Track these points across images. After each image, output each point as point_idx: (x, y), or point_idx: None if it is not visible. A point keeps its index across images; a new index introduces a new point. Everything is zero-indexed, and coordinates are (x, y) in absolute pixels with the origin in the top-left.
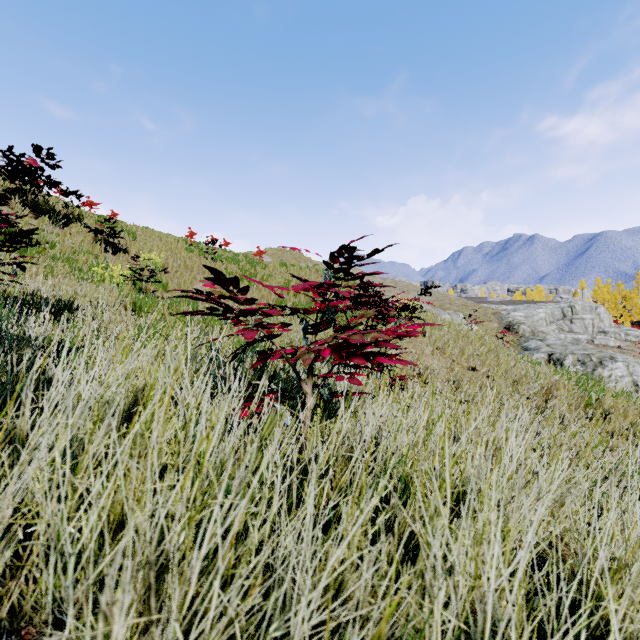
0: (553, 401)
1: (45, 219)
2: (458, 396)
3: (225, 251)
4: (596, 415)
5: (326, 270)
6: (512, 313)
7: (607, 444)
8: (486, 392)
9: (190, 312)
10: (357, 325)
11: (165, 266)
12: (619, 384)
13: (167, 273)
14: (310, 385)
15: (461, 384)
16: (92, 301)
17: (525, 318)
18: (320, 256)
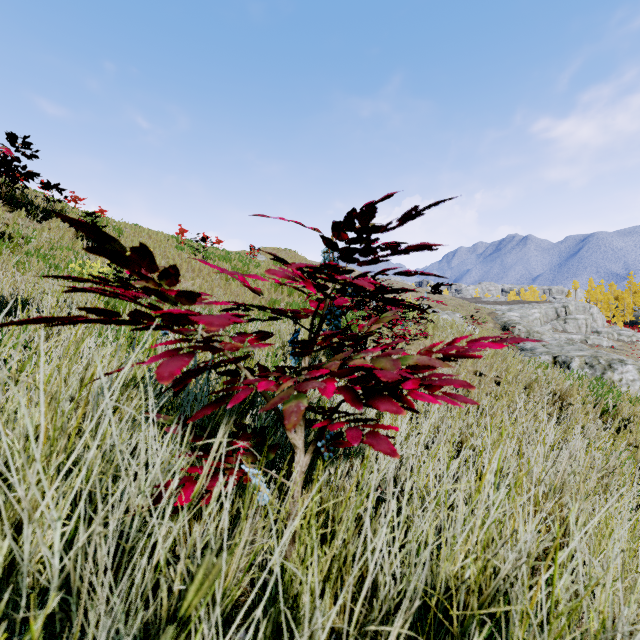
0: (570, 410)
1: (21, 213)
2: (470, 407)
3: (217, 249)
4: (615, 424)
5: (326, 253)
6: (507, 313)
7: (635, 460)
8: (501, 402)
9: (53, 319)
10: (370, 334)
11: None
12: (631, 388)
13: None
14: (301, 434)
15: (471, 392)
16: (59, 300)
17: (520, 318)
18: (317, 229)
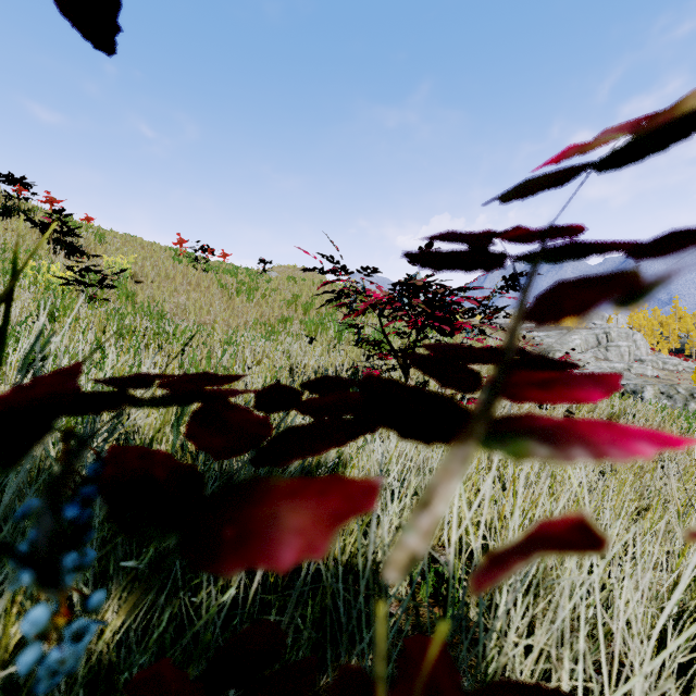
0: (674, 454)
1: None
2: None
3: (222, 263)
4: None
5: None
6: (546, 340)
7: None
8: None
9: None
10: None
11: (138, 274)
12: None
13: (140, 283)
14: None
15: None
16: None
17: (560, 345)
18: None
